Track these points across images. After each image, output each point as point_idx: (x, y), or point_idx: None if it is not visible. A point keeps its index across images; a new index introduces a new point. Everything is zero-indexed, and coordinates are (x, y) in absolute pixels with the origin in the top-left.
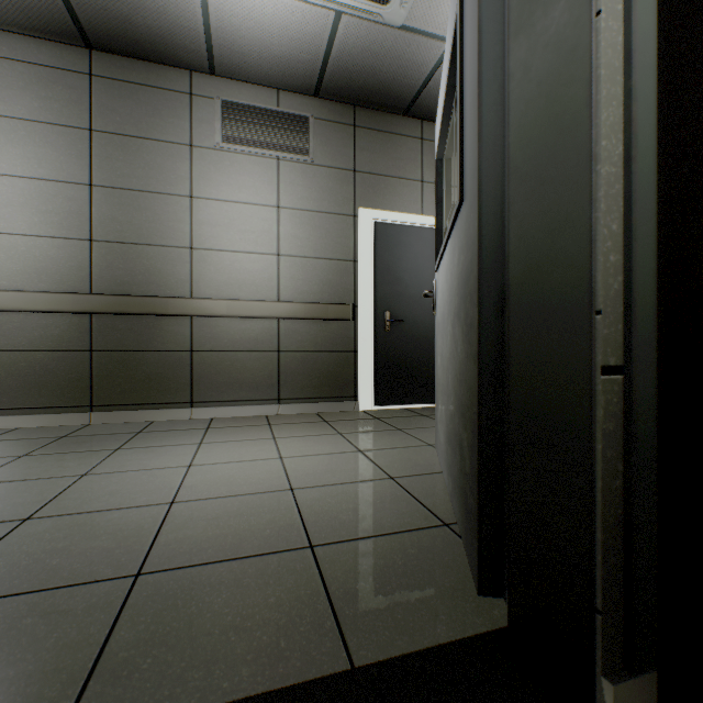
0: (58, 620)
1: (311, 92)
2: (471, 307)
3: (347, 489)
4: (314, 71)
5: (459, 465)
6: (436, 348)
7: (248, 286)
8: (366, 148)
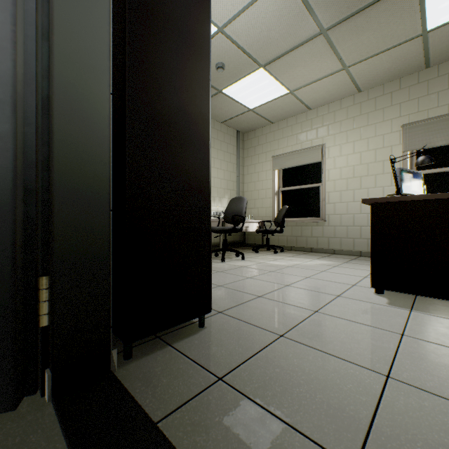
0: None
1: None
2: None
3: None
4: None
5: None
6: None
7: None
8: None
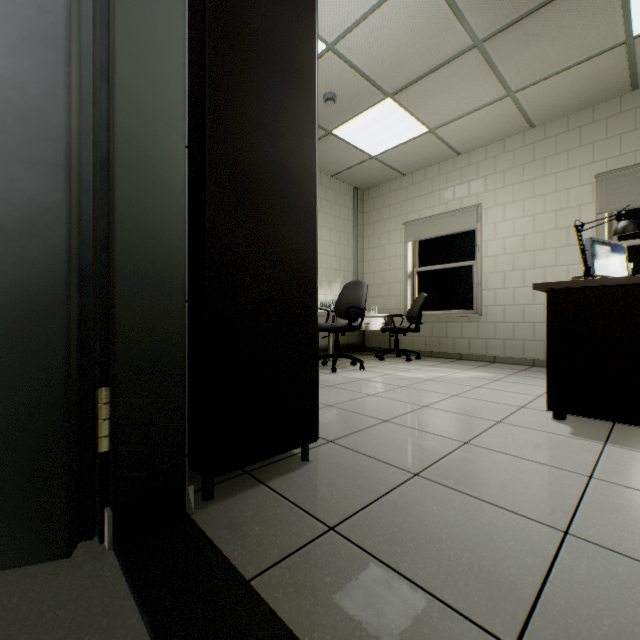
0: None
1: None
2: (32, 273)
3: None
4: None
5: None
6: None
7: None
8: None
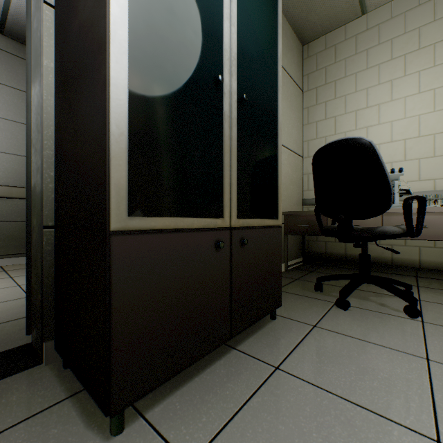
0: None
1: None
2: None
3: None
4: None
5: None
6: None
7: None
8: None
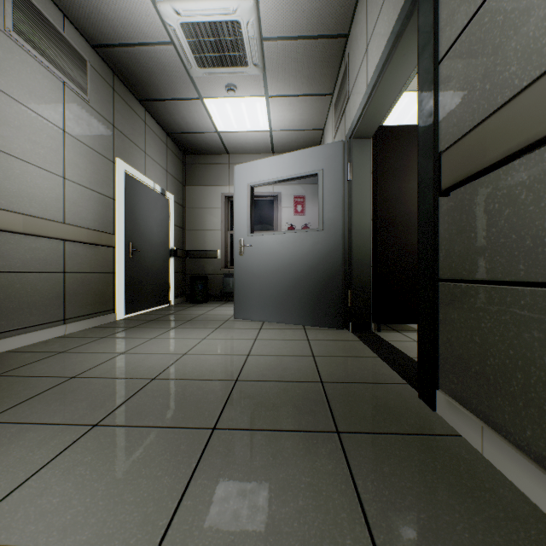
0: (334, 362)
1: (93, 42)
2: (335, 261)
3: (266, 333)
4: (115, 40)
5: (315, 306)
6: (245, 271)
7: (39, 202)
8: (120, 111)
